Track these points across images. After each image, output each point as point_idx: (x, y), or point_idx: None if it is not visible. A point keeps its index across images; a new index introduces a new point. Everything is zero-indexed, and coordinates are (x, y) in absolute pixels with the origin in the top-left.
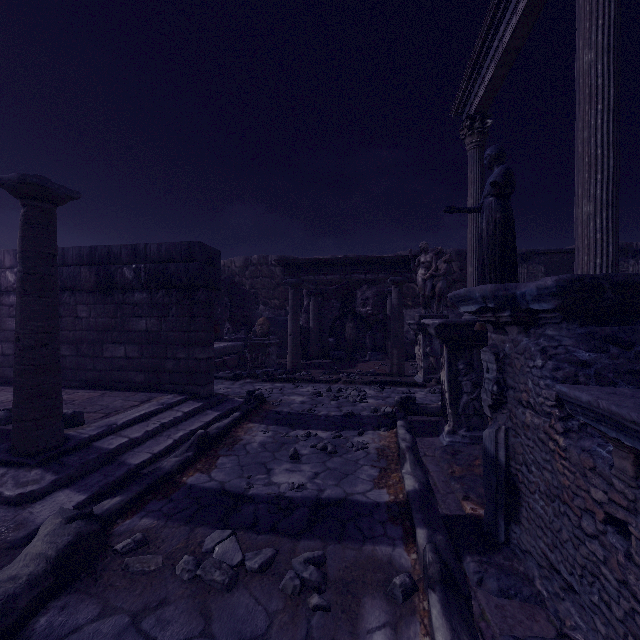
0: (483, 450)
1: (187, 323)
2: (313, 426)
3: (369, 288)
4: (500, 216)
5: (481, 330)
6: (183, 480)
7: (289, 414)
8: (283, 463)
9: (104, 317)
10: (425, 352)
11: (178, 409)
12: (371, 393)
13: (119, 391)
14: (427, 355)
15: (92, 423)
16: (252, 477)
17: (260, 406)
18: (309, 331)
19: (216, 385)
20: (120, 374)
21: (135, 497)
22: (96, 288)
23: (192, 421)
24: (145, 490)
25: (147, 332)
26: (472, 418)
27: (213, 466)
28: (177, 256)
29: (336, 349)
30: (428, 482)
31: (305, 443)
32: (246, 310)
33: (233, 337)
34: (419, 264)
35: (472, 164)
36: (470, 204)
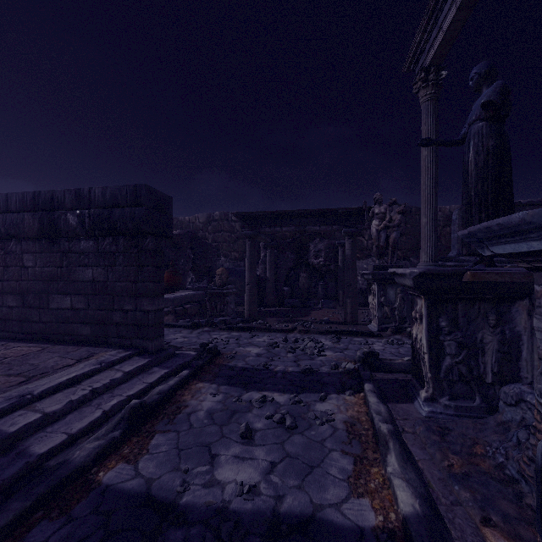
0: (539, 474)
1: (134, 273)
2: (269, 386)
3: (321, 241)
4: (494, 143)
5: (471, 281)
6: (98, 477)
7: (243, 370)
8: (232, 444)
9: (50, 266)
10: (380, 302)
11: (119, 368)
12: (328, 344)
13: (62, 345)
14: (381, 305)
15: (2, 393)
16: (190, 470)
17: (213, 360)
18: (266, 281)
19: (174, 334)
20: (66, 326)
21: (12, 522)
22: (39, 236)
23: (133, 382)
24: (33, 505)
25: (93, 282)
26: (456, 384)
27: (144, 450)
28: (122, 200)
29: (290, 297)
30: (429, 493)
31: (259, 411)
32: (208, 261)
33: (196, 286)
34: (373, 215)
35: (426, 116)
36: (424, 156)
